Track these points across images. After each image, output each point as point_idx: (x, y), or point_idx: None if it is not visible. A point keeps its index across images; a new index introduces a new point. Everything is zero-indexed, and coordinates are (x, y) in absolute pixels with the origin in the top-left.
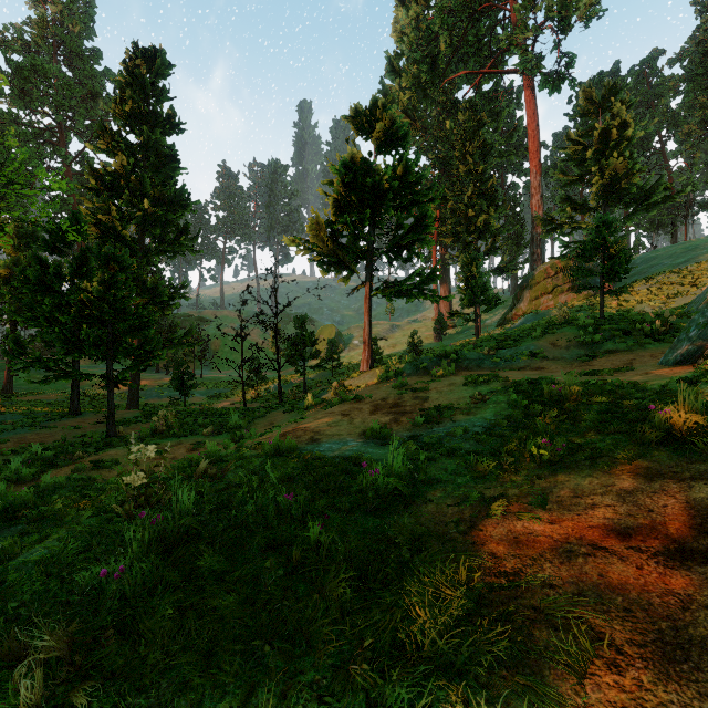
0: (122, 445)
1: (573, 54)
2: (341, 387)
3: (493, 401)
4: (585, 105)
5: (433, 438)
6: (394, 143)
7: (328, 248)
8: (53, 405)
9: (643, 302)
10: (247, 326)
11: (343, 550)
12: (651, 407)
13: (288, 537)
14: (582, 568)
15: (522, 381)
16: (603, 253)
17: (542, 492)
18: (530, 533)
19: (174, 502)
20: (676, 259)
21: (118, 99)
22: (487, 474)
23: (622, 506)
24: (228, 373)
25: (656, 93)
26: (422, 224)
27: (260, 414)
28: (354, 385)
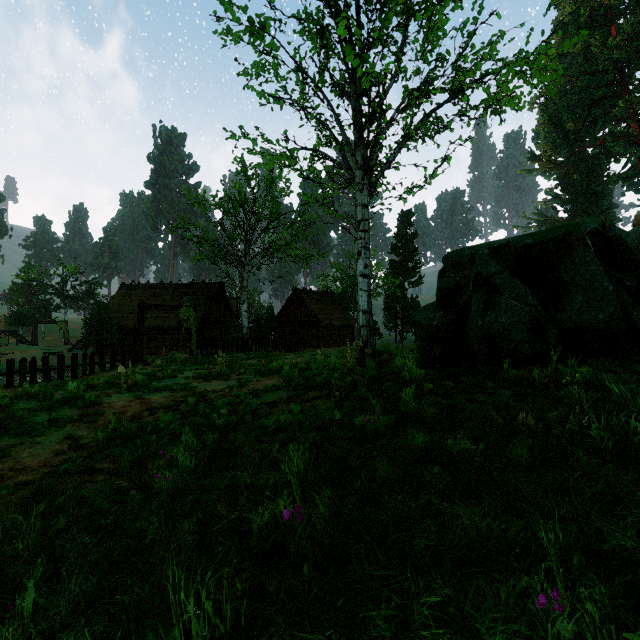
0: None
1: None
2: None
3: None
4: None
5: None
6: None
7: None
8: None
9: None
10: None
11: None
12: None
13: None
14: None
15: None
16: None
17: None
18: None
19: None
20: None
21: (397, 233)
22: None
23: None
24: None
25: None
26: None
27: None
28: None
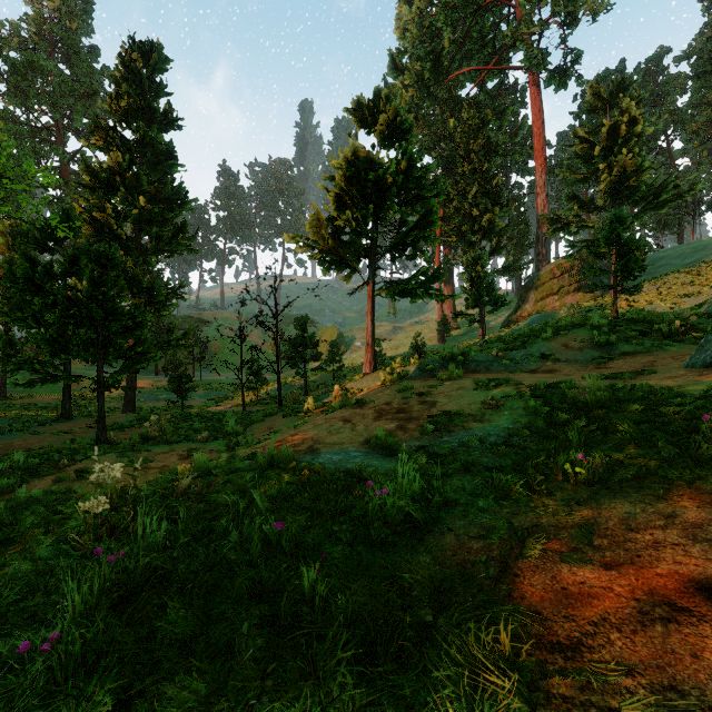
0: (111, 452)
1: (580, 50)
2: (342, 390)
3: (508, 406)
4: (593, 101)
5: (445, 449)
6: (398, 136)
7: (329, 245)
8: (48, 408)
9: (653, 303)
10: (246, 328)
11: (344, 607)
12: (705, 418)
13: (276, 581)
14: (665, 641)
15: (538, 384)
16: (617, 251)
17: (585, 522)
18: (582, 583)
19: (139, 535)
20: (685, 259)
21: (114, 93)
22: (513, 495)
23: (694, 545)
24: (228, 375)
25: (662, 91)
26: (427, 220)
27: (258, 418)
28: (356, 388)
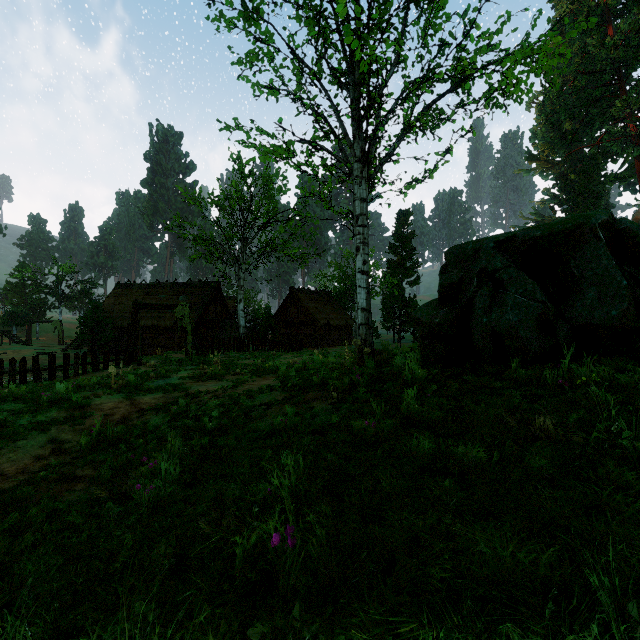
0: None
1: None
2: None
3: None
4: None
5: None
6: None
7: None
8: None
9: None
10: None
11: None
12: None
13: None
14: None
15: None
16: None
17: None
18: None
19: None
20: None
21: (395, 233)
22: None
23: None
24: None
25: None
26: None
27: None
28: None
